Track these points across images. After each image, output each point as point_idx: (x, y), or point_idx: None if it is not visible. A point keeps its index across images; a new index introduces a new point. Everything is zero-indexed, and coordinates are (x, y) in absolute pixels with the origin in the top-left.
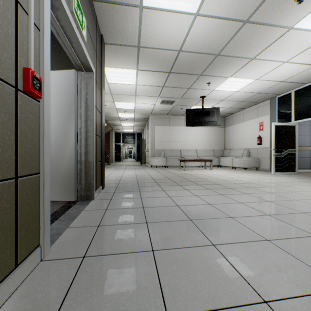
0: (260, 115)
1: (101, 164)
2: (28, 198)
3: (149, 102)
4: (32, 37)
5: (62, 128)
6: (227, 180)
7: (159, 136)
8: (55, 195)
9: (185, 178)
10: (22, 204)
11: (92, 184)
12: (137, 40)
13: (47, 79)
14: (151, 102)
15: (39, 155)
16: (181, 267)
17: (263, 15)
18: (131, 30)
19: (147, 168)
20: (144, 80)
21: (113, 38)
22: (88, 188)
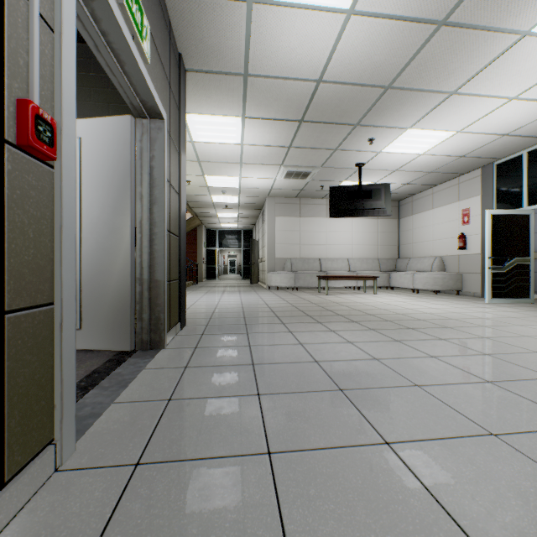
0: (464, 197)
1: (179, 284)
2: (28, 351)
3: (266, 176)
4: (35, 42)
5: (109, 219)
6: (404, 312)
7: (283, 235)
8: (96, 340)
9: (329, 308)
10: (15, 365)
11: (161, 321)
12: (243, 63)
13: (69, 126)
14: (269, 176)
15: (53, 270)
16: (325, 491)
17: (475, 11)
18: (233, 44)
19: (261, 292)
20: (255, 136)
21: (201, 59)
22: (155, 328)
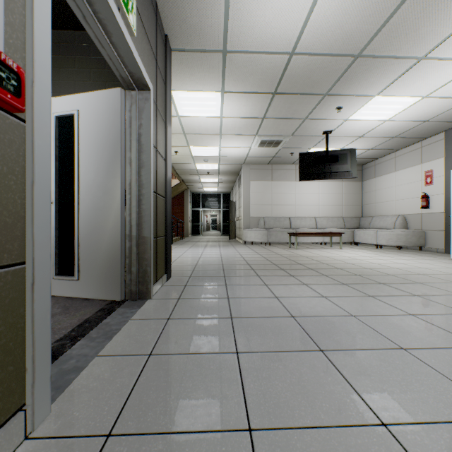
0: (427, 160)
1: (165, 240)
2: None
3: (242, 145)
4: None
5: (103, 182)
6: (372, 267)
7: (257, 197)
8: (91, 290)
9: (300, 262)
10: None
11: (148, 274)
12: (222, 40)
13: (43, 79)
14: (245, 145)
15: (24, 227)
16: None
17: None
18: (213, 22)
19: (238, 246)
20: (233, 109)
21: (185, 39)
22: (142, 280)
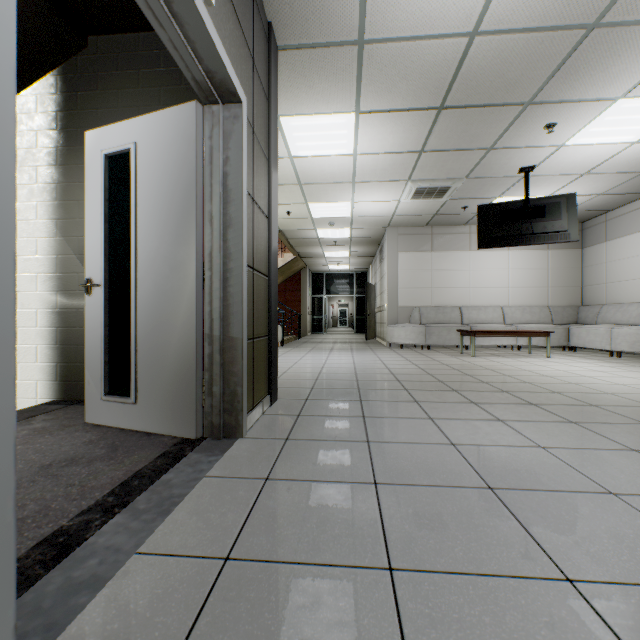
0: None
1: (268, 342)
2: None
3: (386, 197)
4: None
5: (170, 252)
6: (616, 391)
7: (408, 277)
8: (153, 420)
9: (484, 379)
10: None
11: (238, 398)
12: (356, 22)
13: None
14: (391, 197)
15: None
16: None
17: None
18: None
19: (380, 350)
20: (373, 139)
21: (298, 27)
22: (229, 407)
